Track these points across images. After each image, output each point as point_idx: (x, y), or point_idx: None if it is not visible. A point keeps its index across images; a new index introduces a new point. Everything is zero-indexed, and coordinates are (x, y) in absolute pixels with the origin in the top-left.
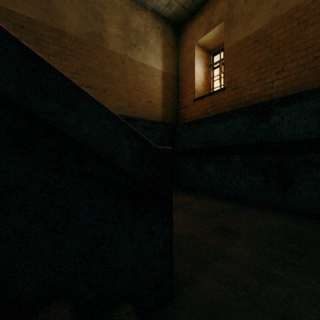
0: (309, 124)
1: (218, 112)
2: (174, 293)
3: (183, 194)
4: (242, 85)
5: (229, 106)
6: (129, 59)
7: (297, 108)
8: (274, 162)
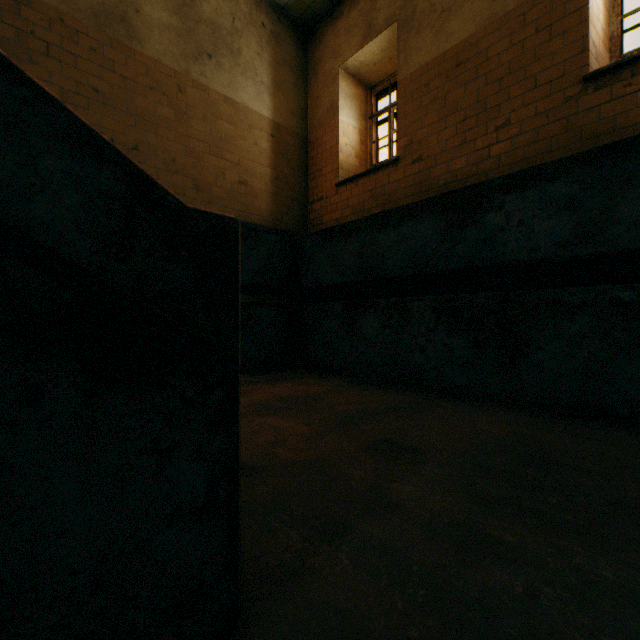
0: (558, 229)
1: (386, 209)
2: (246, 615)
3: (314, 380)
4: (432, 154)
5: (407, 197)
6: (195, 83)
7: (535, 197)
8: (492, 307)
